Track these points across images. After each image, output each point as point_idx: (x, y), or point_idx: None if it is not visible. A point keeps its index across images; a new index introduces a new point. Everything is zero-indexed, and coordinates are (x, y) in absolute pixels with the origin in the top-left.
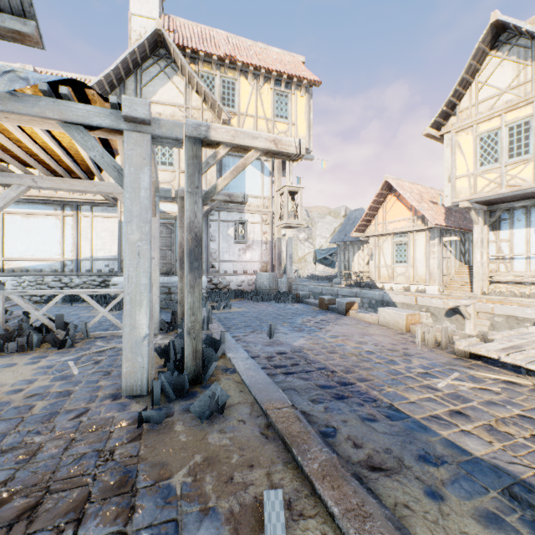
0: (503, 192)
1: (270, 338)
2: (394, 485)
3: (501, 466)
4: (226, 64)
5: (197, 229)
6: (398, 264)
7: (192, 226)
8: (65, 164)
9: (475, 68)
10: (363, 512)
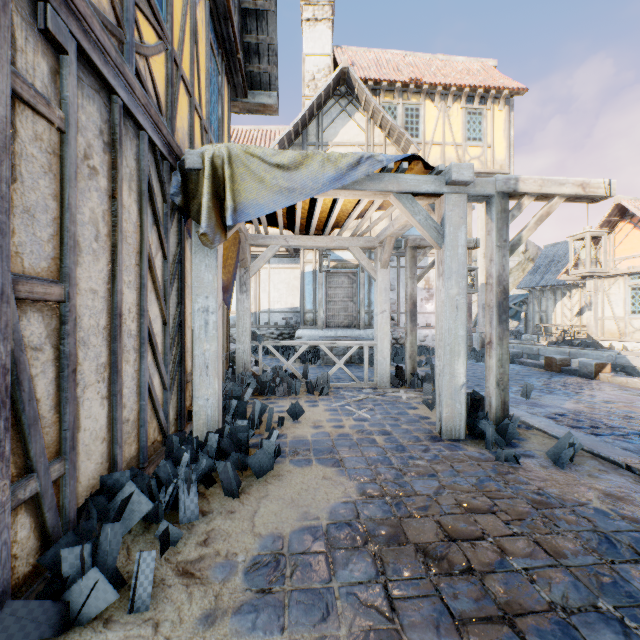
0: None
1: (526, 398)
2: None
3: None
4: (411, 90)
5: (505, 282)
6: (635, 315)
7: (500, 280)
8: (317, 223)
9: None
10: None
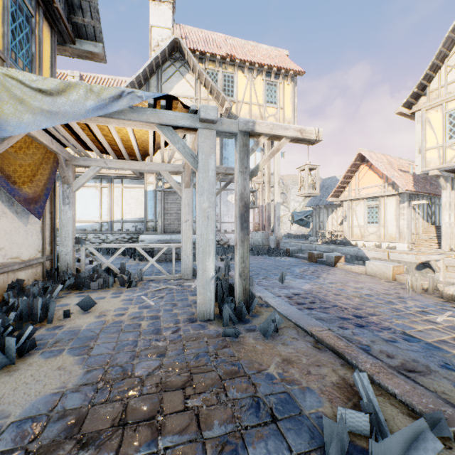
0: None
1: (281, 283)
2: (429, 381)
3: None
4: (227, 62)
5: (246, 199)
6: (370, 224)
7: (242, 197)
8: (129, 150)
9: (444, 54)
10: (417, 393)
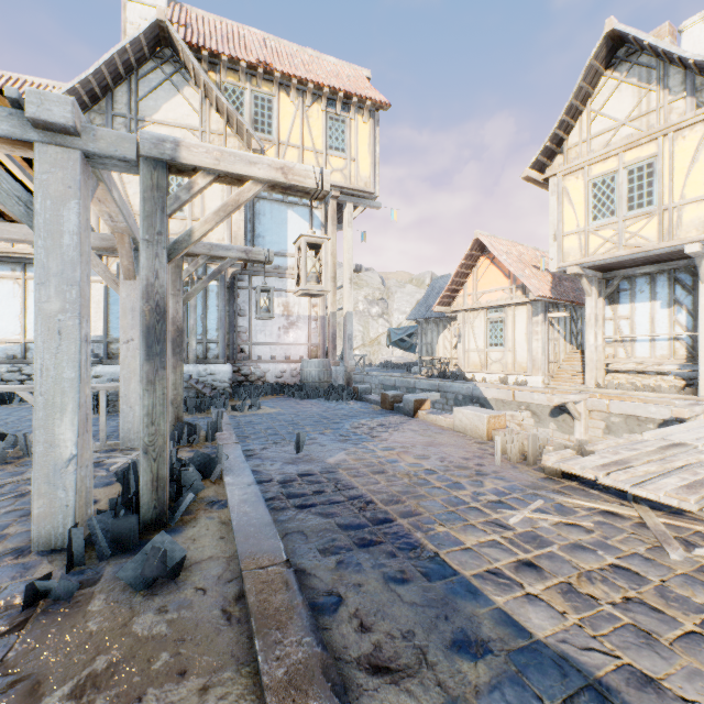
0: (621, 255)
1: (297, 452)
2: (401, 699)
3: (570, 655)
4: (260, 74)
5: (160, 296)
6: (492, 348)
7: (151, 292)
8: None
9: (586, 93)
10: None
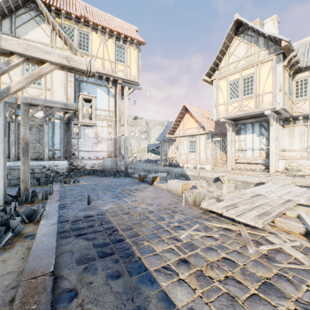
0: (241, 114)
1: (88, 204)
2: None
3: None
4: (82, 22)
5: None
6: (191, 153)
7: None
8: None
9: (227, 45)
10: None
